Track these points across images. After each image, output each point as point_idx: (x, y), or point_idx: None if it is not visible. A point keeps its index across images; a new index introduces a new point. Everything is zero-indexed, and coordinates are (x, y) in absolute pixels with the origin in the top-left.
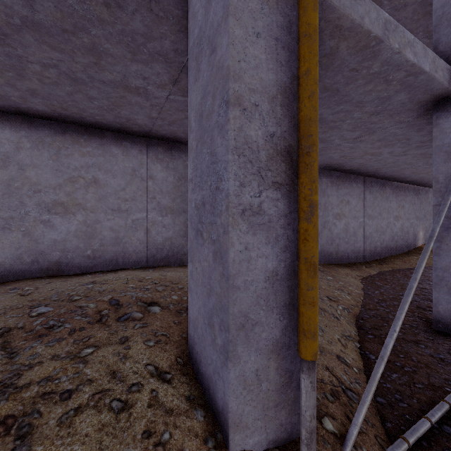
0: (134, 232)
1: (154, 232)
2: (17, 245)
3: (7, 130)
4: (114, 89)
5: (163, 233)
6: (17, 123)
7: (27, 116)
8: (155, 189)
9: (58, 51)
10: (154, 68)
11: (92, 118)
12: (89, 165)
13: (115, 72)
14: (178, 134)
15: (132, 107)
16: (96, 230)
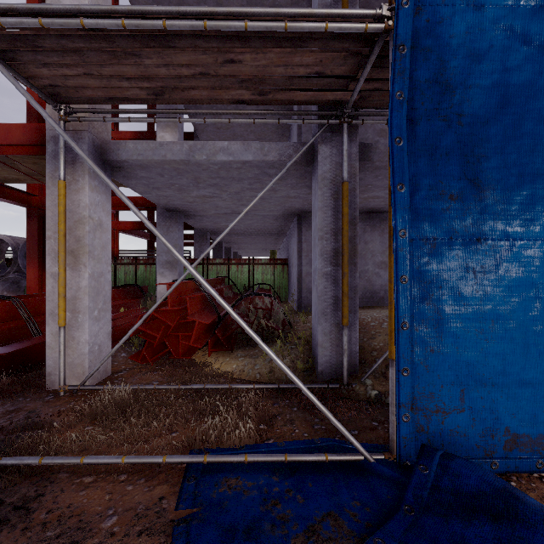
0: None
1: None
2: (364, 287)
3: (359, 222)
4: None
5: None
6: (364, 218)
7: (368, 213)
8: None
9: None
10: None
11: None
12: None
13: None
14: None
15: None
16: None
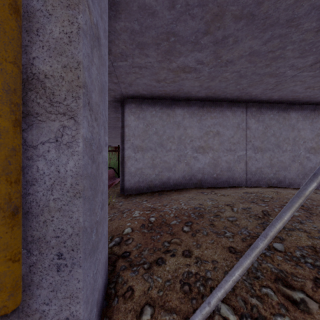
0: (238, 164)
1: (250, 164)
2: (183, 170)
3: (179, 109)
4: (260, 77)
5: (255, 164)
6: (183, 105)
7: (187, 100)
8: (250, 136)
9: (251, 63)
10: (307, 59)
11: (223, 96)
12: (214, 124)
13: (273, 67)
14: (273, 97)
15: (260, 85)
16: (218, 162)
